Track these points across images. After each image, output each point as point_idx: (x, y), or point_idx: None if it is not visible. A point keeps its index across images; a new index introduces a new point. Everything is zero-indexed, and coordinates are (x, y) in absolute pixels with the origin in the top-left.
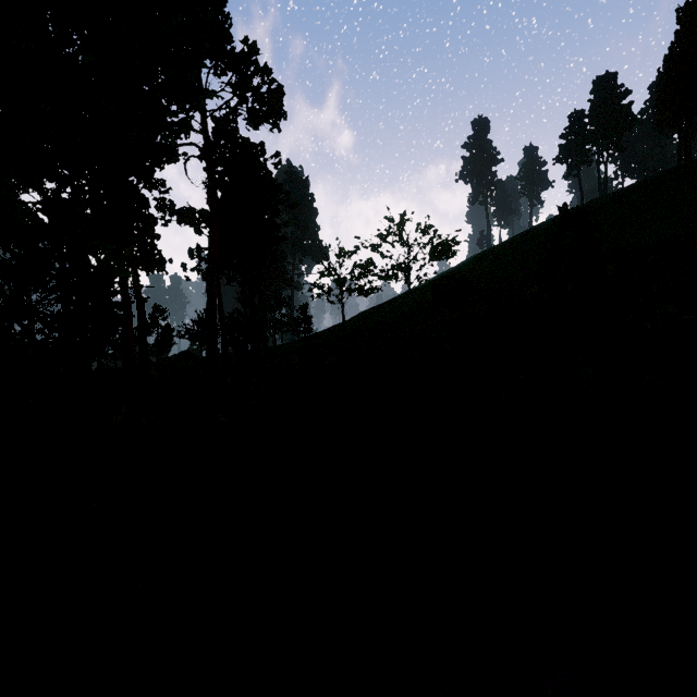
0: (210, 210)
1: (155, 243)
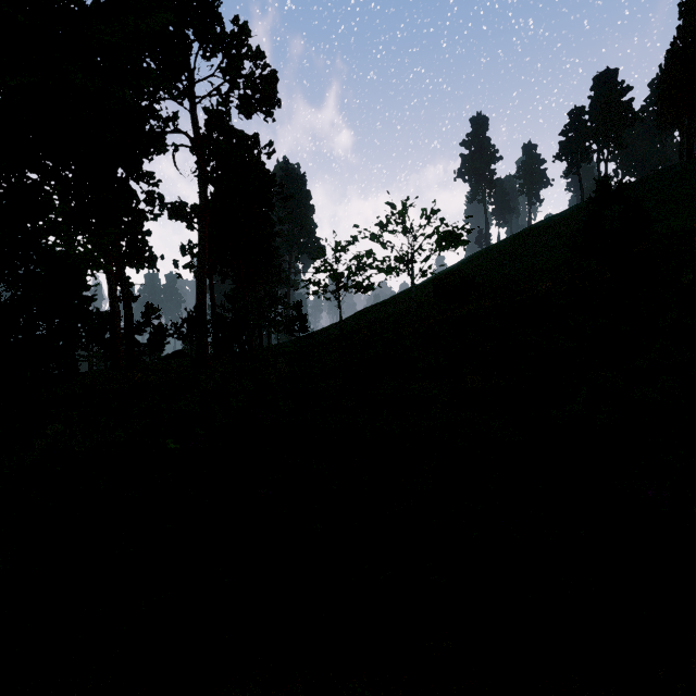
0: (200, 202)
1: (145, 239)
